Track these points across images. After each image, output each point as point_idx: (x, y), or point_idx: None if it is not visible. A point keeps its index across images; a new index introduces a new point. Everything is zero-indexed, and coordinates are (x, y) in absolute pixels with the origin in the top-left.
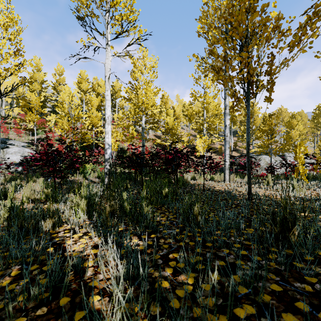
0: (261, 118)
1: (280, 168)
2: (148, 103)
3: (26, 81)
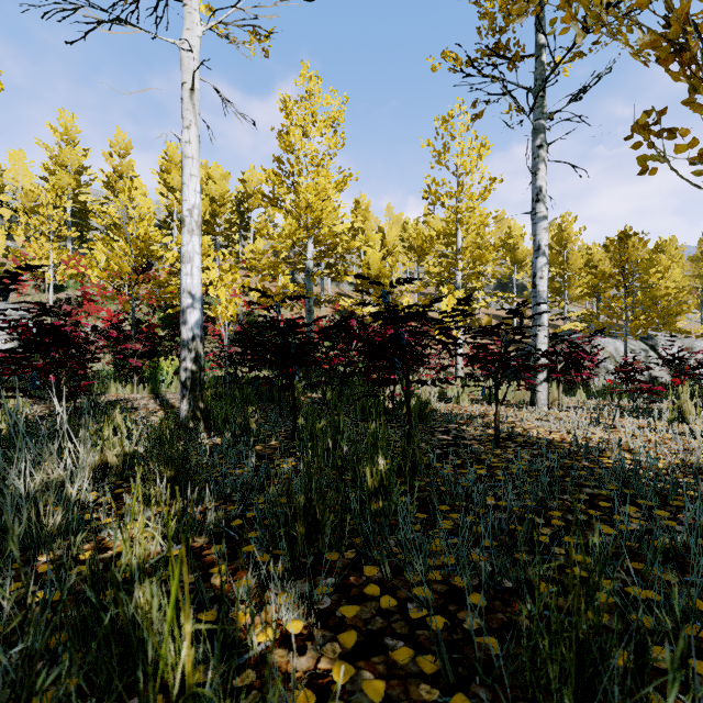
0: (583, 252)
1: (652, 369)
2: (321, 208)
3: (42, 167)
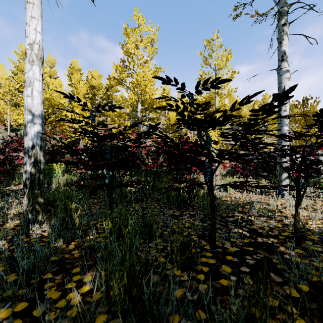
0: None
1: None
2: (144, 84)
3: (10, 71)
